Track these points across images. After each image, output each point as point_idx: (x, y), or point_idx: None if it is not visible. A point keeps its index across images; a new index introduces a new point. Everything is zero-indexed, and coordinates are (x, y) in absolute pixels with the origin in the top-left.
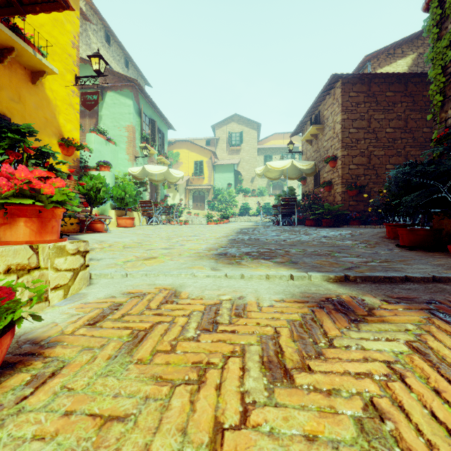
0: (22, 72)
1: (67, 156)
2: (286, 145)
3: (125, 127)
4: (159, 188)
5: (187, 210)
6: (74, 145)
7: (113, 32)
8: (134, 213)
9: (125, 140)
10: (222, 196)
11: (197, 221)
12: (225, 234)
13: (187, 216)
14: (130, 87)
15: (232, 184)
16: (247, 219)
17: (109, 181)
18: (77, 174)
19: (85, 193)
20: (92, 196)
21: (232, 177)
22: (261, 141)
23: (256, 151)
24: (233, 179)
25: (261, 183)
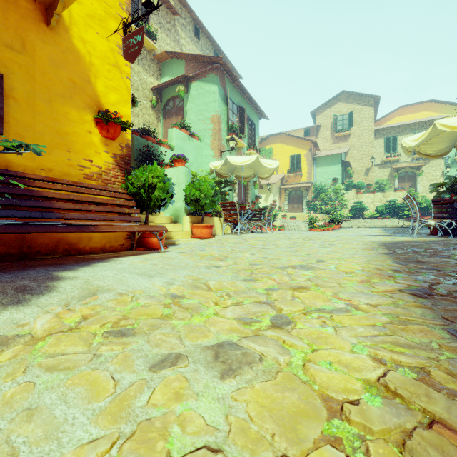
0: (28, 5)
1: (110, 140)
2: (420, 119)
3: (209, 118)
4: (249, 188)
5: (281, 213)
6: (115, 121)
7: (201, 22)
8: (215, 219)
9: (210, 133)
10: (325, 195)
11: (295, 226)
12: (371, 262)
13: (282, 220)
14: (214, 70)
15: (338, 179)
16: (368, 223)
17: (183, 179)
18: (126, 166)
19: (135, 192)
20: (144, 197)
21: (338, 171)
22: (378, 120)
23: (373, 134)
24: (340, 172)
25: (379, 175)
